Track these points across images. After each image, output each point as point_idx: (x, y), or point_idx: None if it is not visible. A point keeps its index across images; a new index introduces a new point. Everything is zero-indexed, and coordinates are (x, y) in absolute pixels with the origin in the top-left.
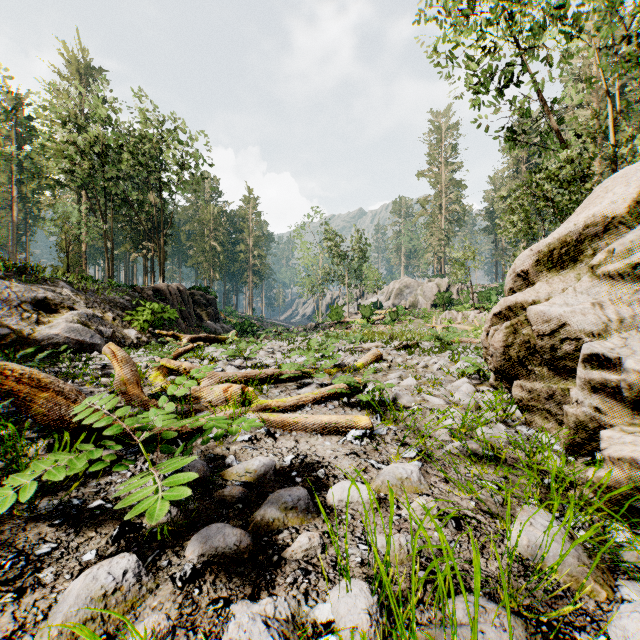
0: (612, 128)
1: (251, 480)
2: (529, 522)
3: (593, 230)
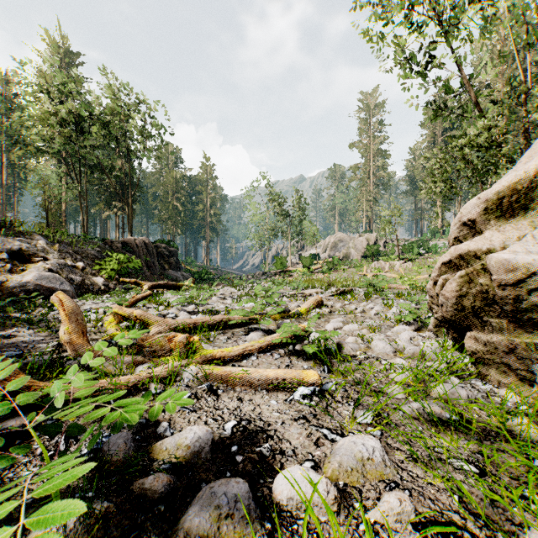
0: (524, 99)
1: (182, 460)
2: None
3: None
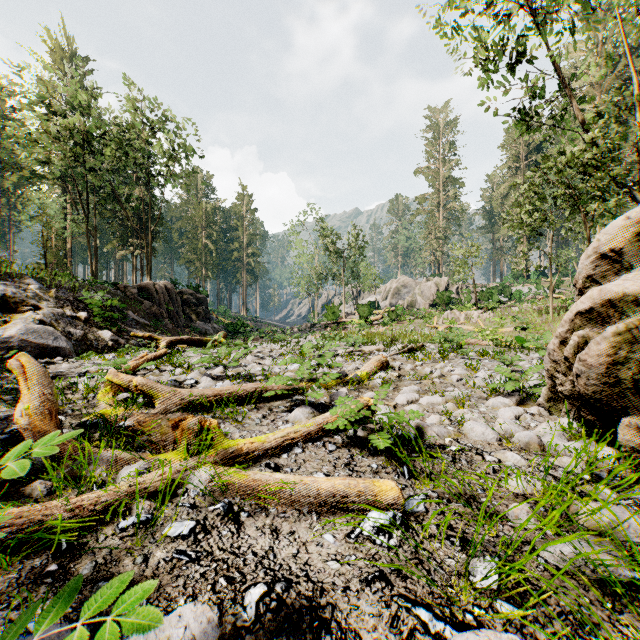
0: (638, 108)
1: None
2: None
3: None
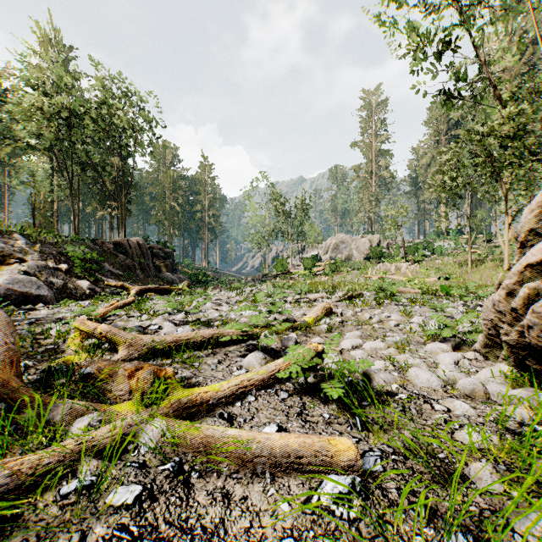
0: None
1: None
2: None
3: None
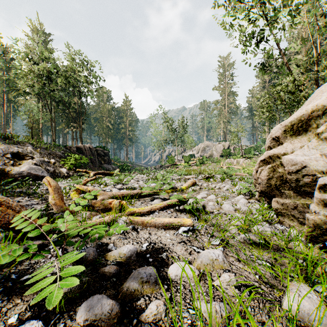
0: (316, 63)
1: (122, 260)
2: (297, 294)
3: (316, 113)
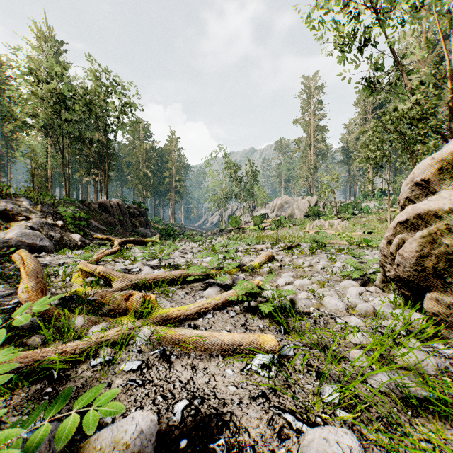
0: (449, 78)
1: None
2: None
3: None
